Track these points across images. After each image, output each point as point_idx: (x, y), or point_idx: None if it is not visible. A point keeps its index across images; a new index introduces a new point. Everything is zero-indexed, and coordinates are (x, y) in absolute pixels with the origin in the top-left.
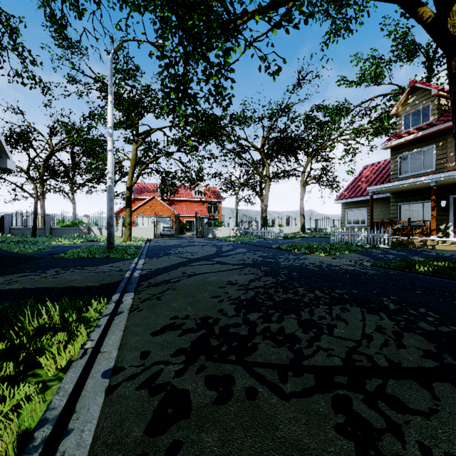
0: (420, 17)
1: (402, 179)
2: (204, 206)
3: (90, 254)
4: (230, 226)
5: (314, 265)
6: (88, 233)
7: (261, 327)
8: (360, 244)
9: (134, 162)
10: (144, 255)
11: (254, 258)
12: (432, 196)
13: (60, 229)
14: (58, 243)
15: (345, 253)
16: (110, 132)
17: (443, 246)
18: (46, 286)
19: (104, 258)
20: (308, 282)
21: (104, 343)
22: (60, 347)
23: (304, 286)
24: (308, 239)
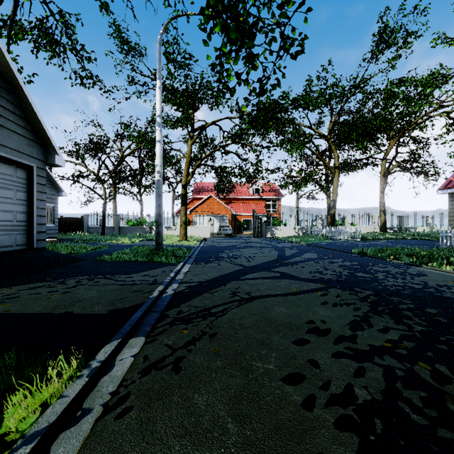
0: None
1: None
2: (261, 204)
3: (134, 256)
4: (291, 225)
5: (452, 290)
6: (150, 232)
7: None
8: None
9: (189, 159)
10: (192, 258)
11: (333, 269)
12: None
13: (127, 228)
14: (117, 242)
15: None
16: (158, 121)
17: None
18: (37, 310)
19: (146, 261)
20: None
21: None
22: None
23: None
24: (396, 241)
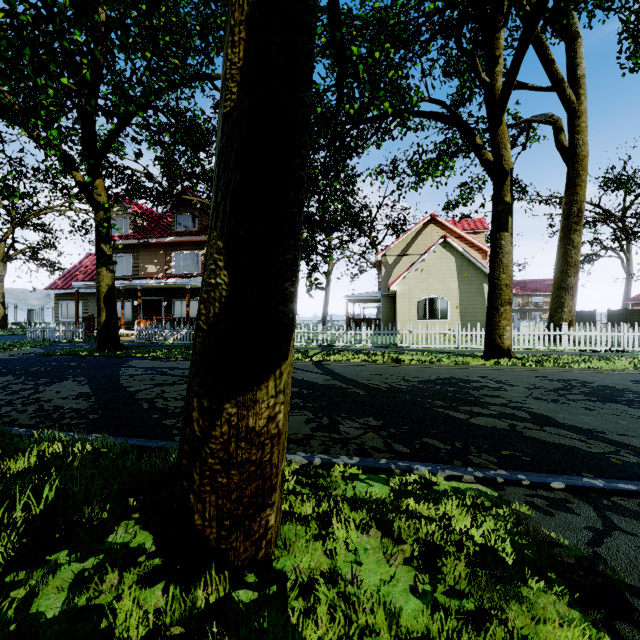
0: (74, 177)
1: None
2: None
3: None
4: None
5: None
6: None
7: None
8: (58, 339)
9: None
10: None
11: None
12: (121, 297)
13: None
14: None
15: (26, 348)
16: None
17: (125, 338)
18: None
19: None
20: None
21: None
22: None
23: None
24: (0, 337)
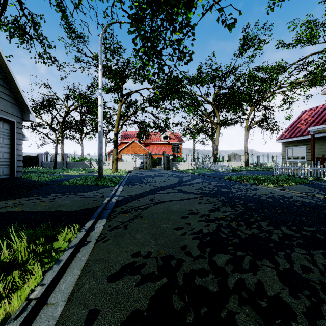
0: None
1: None
2: (169, 147)
3: (85, 182)
4: (189, 162)
5: (267, 196)
6: (90, 166)
7: (233, 279)
8: (303, 176)
9: (119, 116)
10: (123, 183)
11: (210, 187)
12: None
13: (72, 164)
14: (68, 173)
15: (292, 184)
16: (100, 92)
17: None
18: (40, 209)
19: (94, 185)
20: (269, 215)
21: (56, 288)
22: (4, 295)
23: (266, 220)
24: (252, 171)
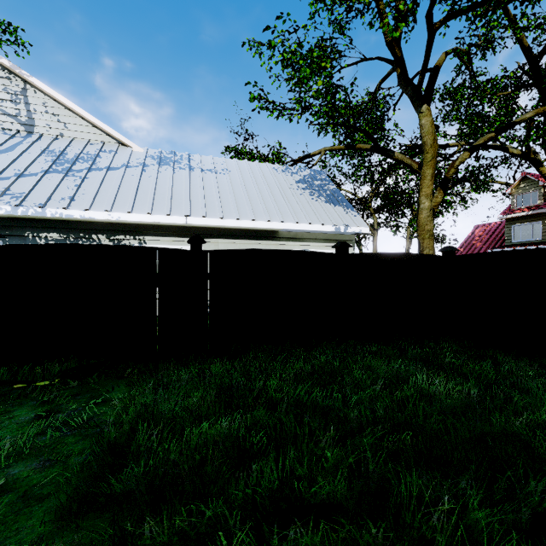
0: (540, 172)
1: (517, 246)
2: None
3: None
4: None
5: None
6: None
7: None
8: None
9: None
10: None
11: None
12: None
13: None
14: None
15: None
16: None
17: None
18: None
19: None
20: None
21: None
22: None
23: None
24: None
